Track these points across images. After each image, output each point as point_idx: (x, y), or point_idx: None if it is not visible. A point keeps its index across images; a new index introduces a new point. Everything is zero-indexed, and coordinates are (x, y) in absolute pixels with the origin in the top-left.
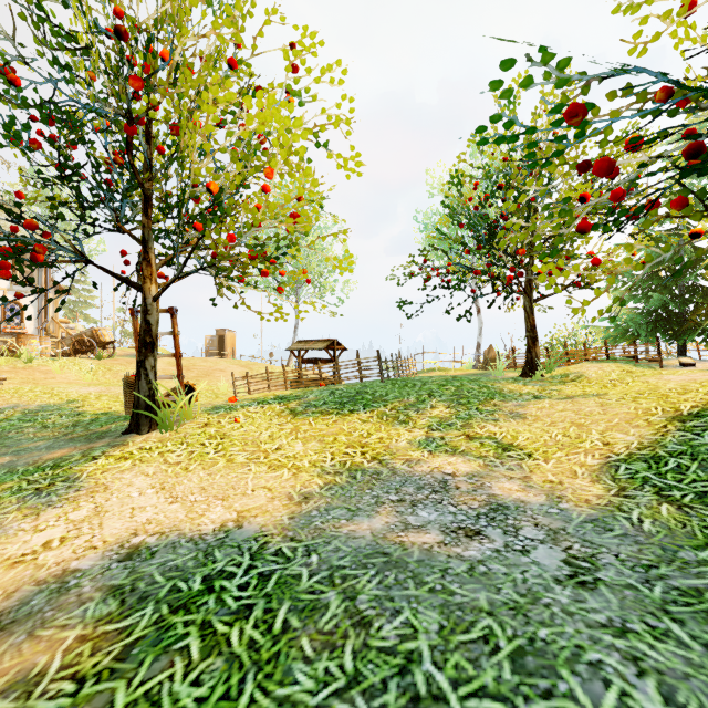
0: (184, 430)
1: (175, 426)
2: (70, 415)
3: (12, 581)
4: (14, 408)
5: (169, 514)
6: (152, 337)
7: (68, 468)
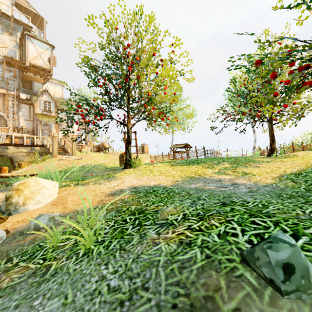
0: (139, 168)
1: (136, 167)
2: (103, 167)
3: (110, 190)
4: (88, 165)
5: (141, 183)
6: (130, 140)
7: (111, 175)
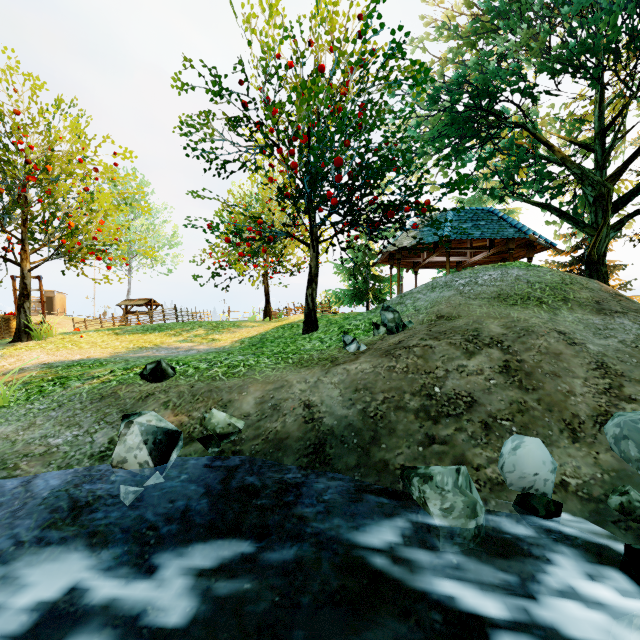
0: (50, 340)
1: (43, 339)
2: None
3: None
4: None
5: (56, 358)
6: (28, 292)
7: None
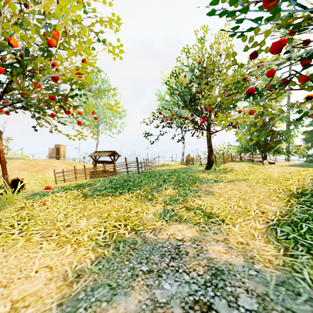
0: (2, 214)
1: None
2: None
3: None
4: None
5: None
6: None
7: None
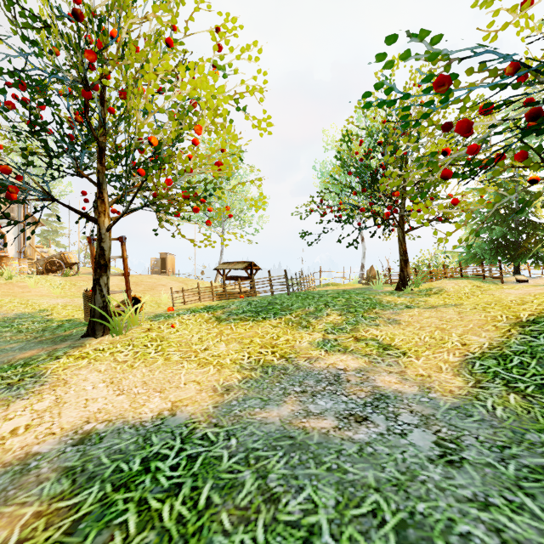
0: (131, 334)
1: (124, 331)
2: (40, 321)
3: None
4: None
5: (116, 405)
6: (105, 260)
7: (35, 366)
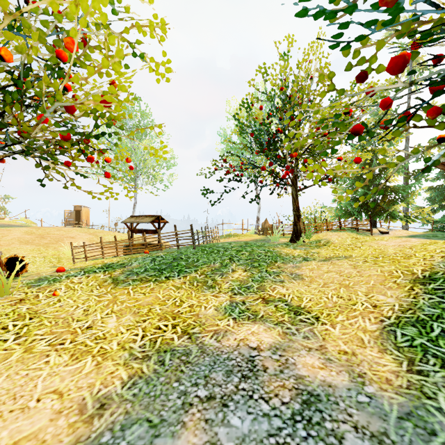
0: None
1: None
2: None
3: None
4: None
5: None
6: None
7: None
